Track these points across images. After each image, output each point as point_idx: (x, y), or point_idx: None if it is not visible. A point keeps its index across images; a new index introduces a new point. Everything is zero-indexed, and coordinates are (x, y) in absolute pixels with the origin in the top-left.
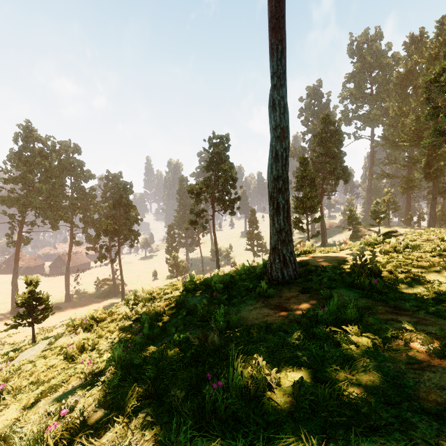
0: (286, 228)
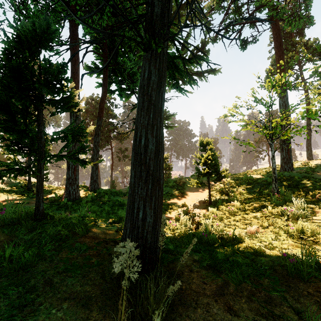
0: (310, 153)
